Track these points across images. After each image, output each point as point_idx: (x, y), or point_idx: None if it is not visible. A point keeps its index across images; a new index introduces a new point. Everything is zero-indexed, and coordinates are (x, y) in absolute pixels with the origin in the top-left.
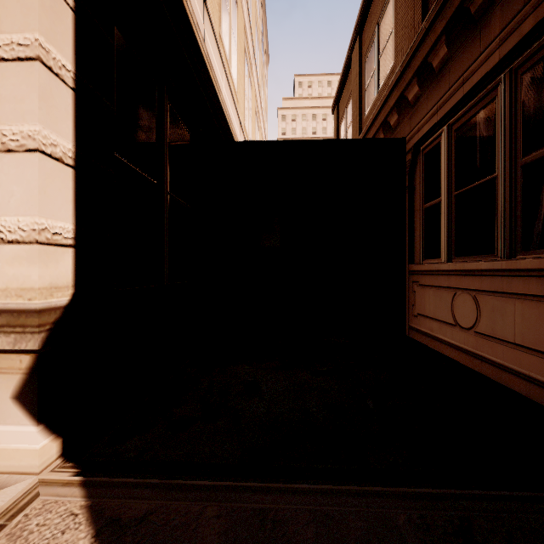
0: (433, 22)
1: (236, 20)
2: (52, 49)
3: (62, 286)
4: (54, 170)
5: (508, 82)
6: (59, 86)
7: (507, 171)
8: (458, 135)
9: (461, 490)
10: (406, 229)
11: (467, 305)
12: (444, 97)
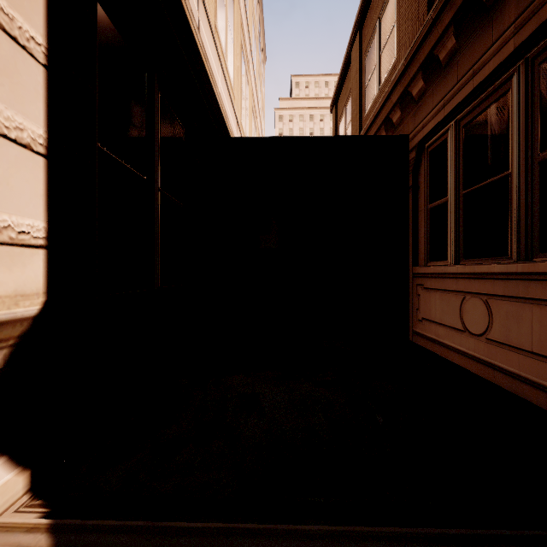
0: (440, 12)
1: (233, 14)
2: (17, 17)
3: (30, 293)
4: (20, 158)
5: (524, 73)
6: (27, 60)
7: (523, 168)
8: (467, 131)
9: (494, 530)
10: (410, 229)
11: (477, 310)
12: (451, 91)
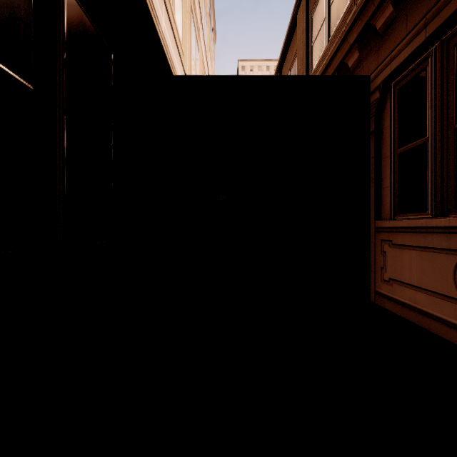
0: None
1: None
2: None
3: None
4: None
5: None
6: None
7: None
8: None
9: None
10: (371, 179)
11: None
12: (438, 3)
